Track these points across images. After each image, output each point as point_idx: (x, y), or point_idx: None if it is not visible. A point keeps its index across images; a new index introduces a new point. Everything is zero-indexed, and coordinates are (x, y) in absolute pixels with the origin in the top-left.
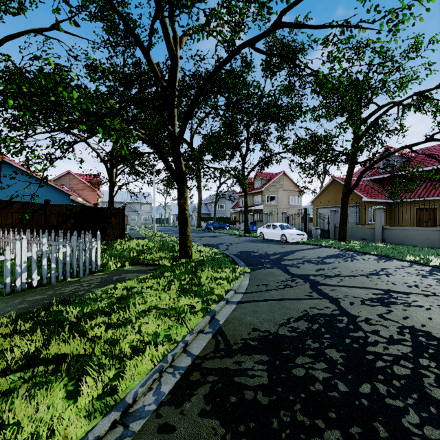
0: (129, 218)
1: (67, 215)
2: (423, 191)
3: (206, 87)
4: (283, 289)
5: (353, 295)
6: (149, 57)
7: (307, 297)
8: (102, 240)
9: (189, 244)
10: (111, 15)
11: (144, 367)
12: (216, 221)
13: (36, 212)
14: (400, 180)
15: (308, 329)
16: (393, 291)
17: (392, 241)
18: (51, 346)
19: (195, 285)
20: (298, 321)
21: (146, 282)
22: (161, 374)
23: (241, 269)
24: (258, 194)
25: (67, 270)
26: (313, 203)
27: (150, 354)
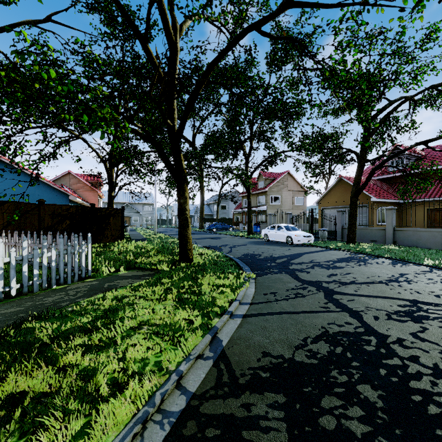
0: (131, 219)
1: (63, 216)
2: (435, 191)
3: (208, 77)
4: (294, 299)
5: (376, 307)
6: (146, 45)
7: (323, 309)
8: (99, 242)
9: (189, 247)
10: (109, 6)
11: (123, 414)
12: (218, 222)
13: (29, 212)
14: (413, 179)
15: (330, 354)
16: (420, 301)
17: (405, 243)
18: (6, 382)
19: (195, 294)
20: (316, 342)
21: (139, 291)
22: (146, 424)
23: (246, 275)
24: (262, 194)
25: (53, 277)
26: (318, 204)
27: (132, 394)
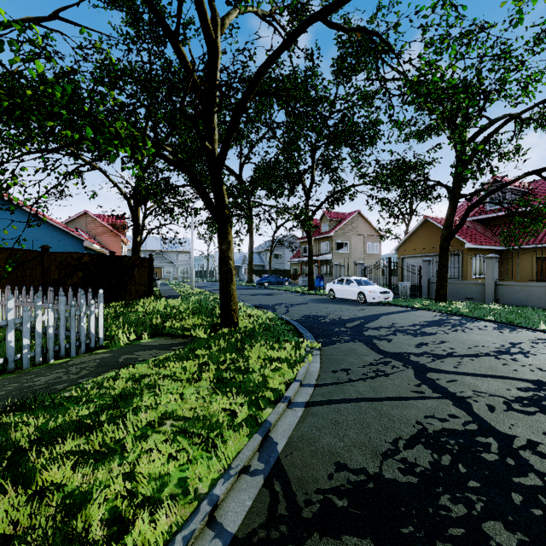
0: (163, 270)
1: (73, 266)
2: None
3: (257, 84)
4: (375, 379)
5: (488, 391)
6: (178, 45)
7: (415, 394)
8: (121, 300)
9: (234, 306)
10: None
11: None
12: (271, 275)
13: (30, 262)
14: (520, 219)
15: (435, 467)
16: None
17: (510, 302)
18: None
19: (240, 371)
20: (412, 447)
21: (165, 367)
22: None
23: (308, 344)
24: (326, 239)
25: (50, 347)
26: (397, 251)
27: (138, 540)
